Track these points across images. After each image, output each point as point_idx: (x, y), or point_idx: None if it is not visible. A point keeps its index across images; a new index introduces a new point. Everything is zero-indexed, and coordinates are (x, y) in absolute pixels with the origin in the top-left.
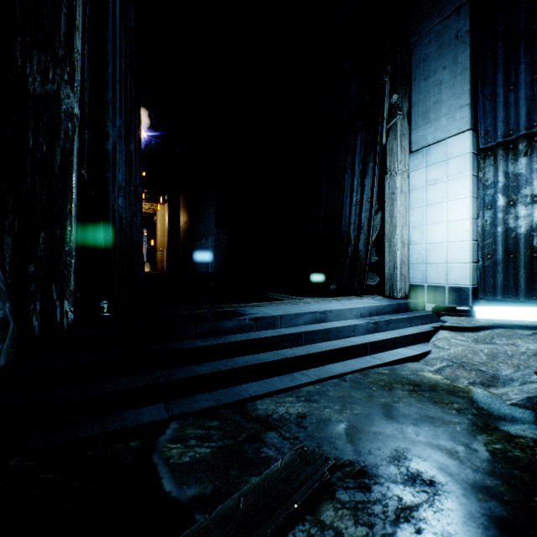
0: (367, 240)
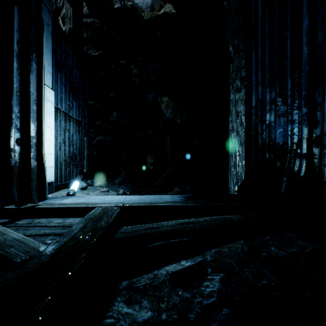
0: (38, 144)
